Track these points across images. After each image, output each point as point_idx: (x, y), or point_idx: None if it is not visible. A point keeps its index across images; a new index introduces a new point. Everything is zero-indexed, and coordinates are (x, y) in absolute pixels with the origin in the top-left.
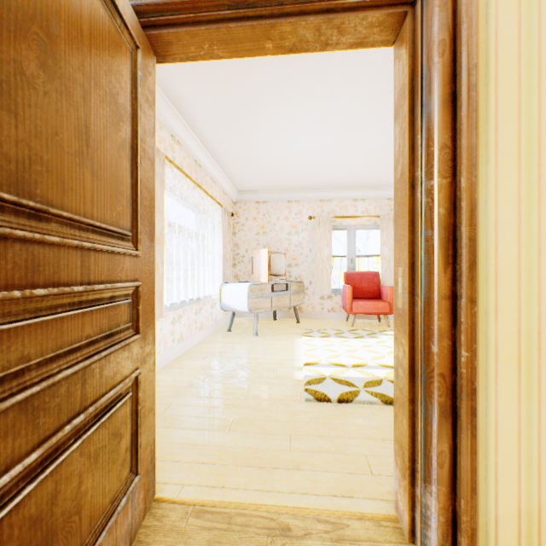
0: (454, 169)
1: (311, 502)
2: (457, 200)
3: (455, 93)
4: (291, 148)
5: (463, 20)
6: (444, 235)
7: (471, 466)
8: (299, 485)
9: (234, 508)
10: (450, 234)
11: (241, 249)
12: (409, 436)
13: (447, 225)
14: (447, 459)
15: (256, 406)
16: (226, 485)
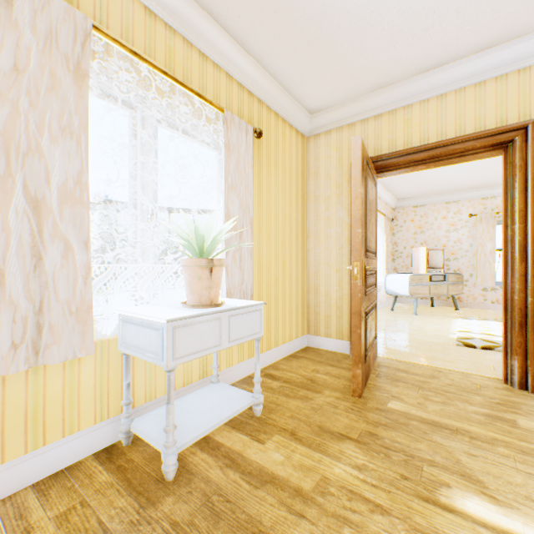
0: (526, 220)
1: (453, 369)
2: (526, 233)
3: (526, 187)
4: (447, 167)
5: (528, 158)
6: (520, 248)
7: (532, 347)
8: (447, 365)
9: (414, 363)
10: (524, 248)
11: (398, 247)
12: (504, 337)
13: (522, 244)
14: (522, 345)
15: (420, 343)
16: (408, 359)
